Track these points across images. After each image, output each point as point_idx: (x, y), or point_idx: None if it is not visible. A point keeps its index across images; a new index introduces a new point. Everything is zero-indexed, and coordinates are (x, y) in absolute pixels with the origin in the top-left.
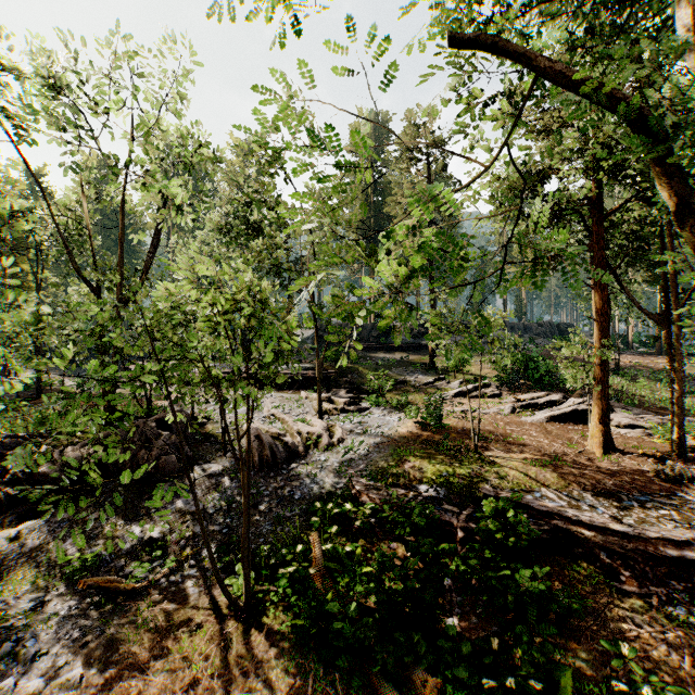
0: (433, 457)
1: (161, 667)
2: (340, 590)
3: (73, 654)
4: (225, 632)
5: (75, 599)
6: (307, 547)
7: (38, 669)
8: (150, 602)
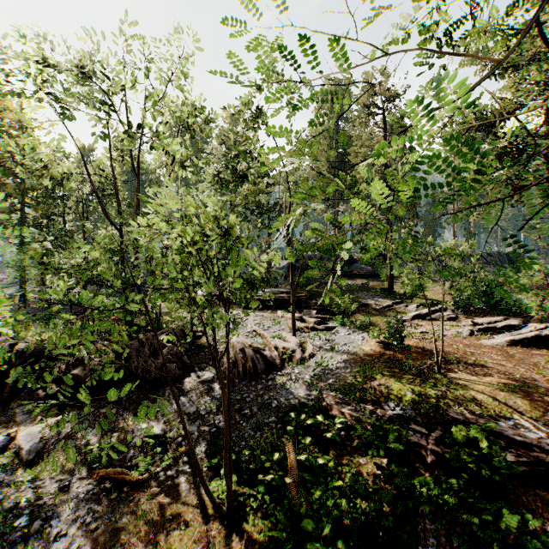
0: (397, 376)
1: None
2: (313, 501)
3: (85, 538)
4: (209, 533)
5: (93, 484)
6: (283, 456)
7: None
8: (150, 494)
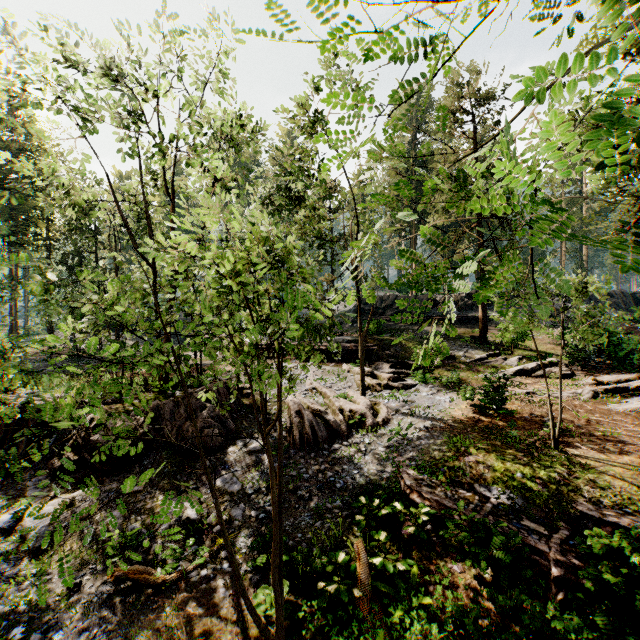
0: (500, 451)
1: None
2: (392, 623)
3: None
4: None
5: (109, 584)
6: (351, 557)
7: None
8: (178, 601)
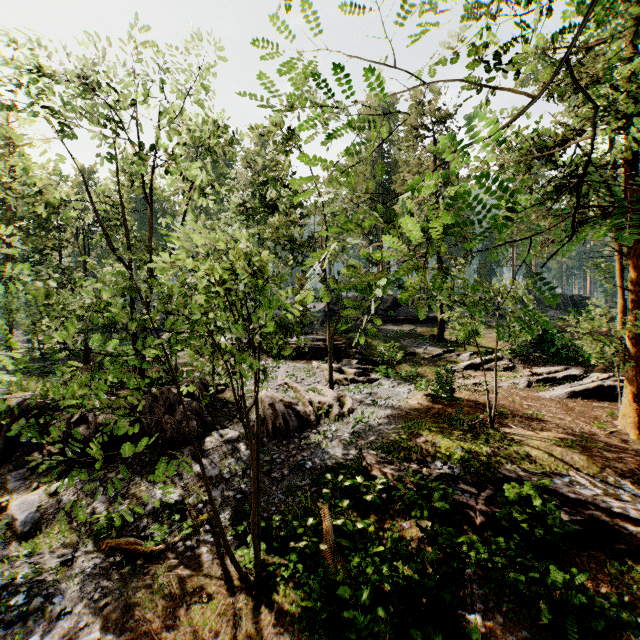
0: (446, 432)
1: (172, 639)
2: (351, 569)
3: (93, 615)
4: (235, 606)
5: (100, 557)
6: (318, 521)
7: (61, 628)
8: (167, 566)
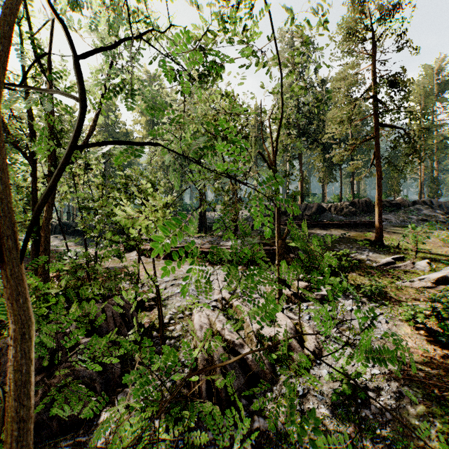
0: None
1: None
2: None
3: None
4: None
5: None
6: None
7: None
8: None
